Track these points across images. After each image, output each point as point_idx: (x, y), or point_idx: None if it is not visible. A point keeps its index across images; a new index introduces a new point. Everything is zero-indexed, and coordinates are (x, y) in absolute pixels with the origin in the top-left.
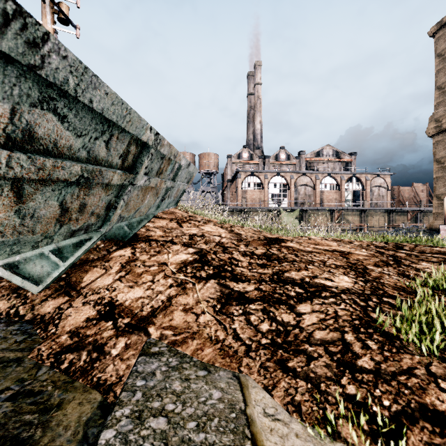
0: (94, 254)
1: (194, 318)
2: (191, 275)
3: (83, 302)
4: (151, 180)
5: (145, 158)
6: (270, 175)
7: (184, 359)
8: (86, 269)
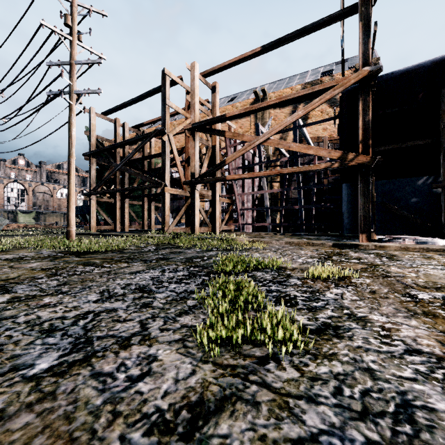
0: None
1: None
2: None
3: None
4: None
5: None
6: (7, 181)
7: None
8: None
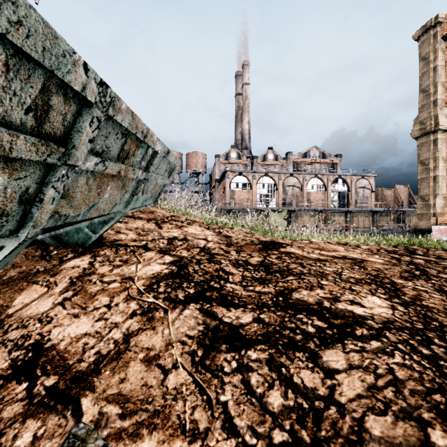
0: (41, 265)
1: (159, 377)
2: (163, 296)
3: None
4: (108, 164)
5: (86, 124)
6: (258, 175)
7: None
8: (21, 286)
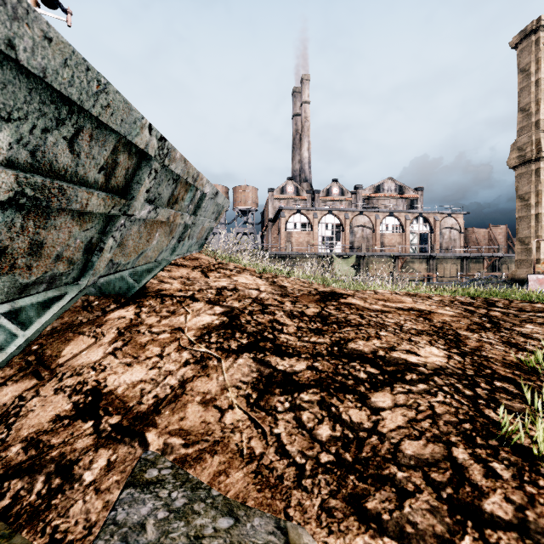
0: (83, 315)
1: (216, 415)
2: (216, 346)
3: (55, 388)
4: (159, 211)
5: (145, 176)
6: (321, 213)
7: (196, 494)
8: (67, 337)
